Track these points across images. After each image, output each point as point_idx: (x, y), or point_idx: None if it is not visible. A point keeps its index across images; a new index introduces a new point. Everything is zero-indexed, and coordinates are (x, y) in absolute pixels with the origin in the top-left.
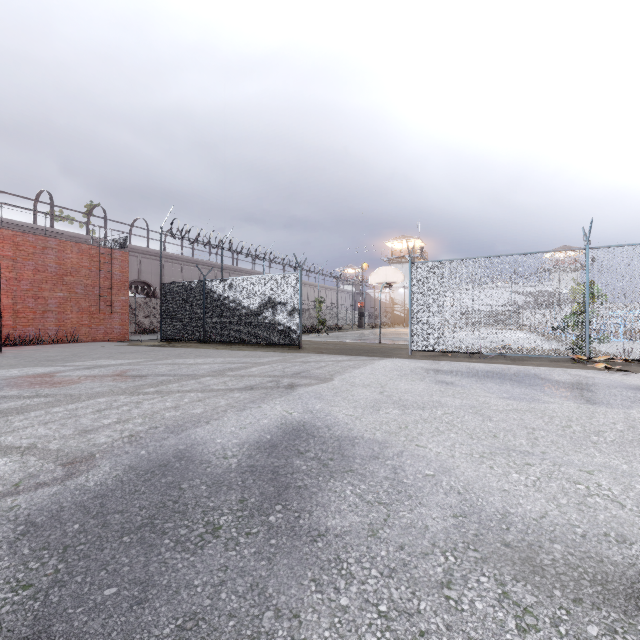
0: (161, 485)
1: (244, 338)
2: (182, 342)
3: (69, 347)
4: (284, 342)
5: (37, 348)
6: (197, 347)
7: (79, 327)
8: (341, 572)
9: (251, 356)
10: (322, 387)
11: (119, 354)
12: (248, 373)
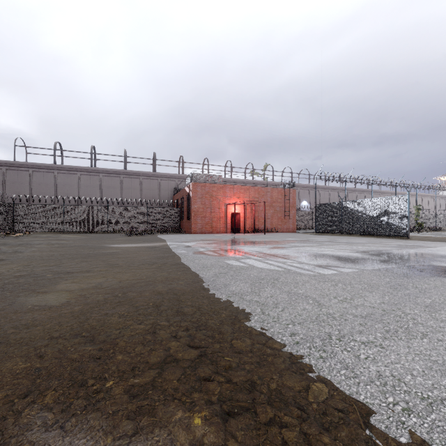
0: (390, 255)
1: (367, 232)
2: (328, 233)
3: (281, 234)
4: (396, 234)
5: (271, 233)
6: (341, 236)
7: (277, 225)
8: (442, 261)
9: (379, 240)
10: (430, 249)
11: (310, 236)
12: (387, 244)
